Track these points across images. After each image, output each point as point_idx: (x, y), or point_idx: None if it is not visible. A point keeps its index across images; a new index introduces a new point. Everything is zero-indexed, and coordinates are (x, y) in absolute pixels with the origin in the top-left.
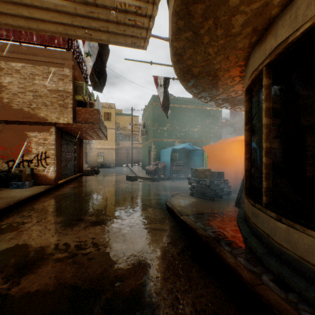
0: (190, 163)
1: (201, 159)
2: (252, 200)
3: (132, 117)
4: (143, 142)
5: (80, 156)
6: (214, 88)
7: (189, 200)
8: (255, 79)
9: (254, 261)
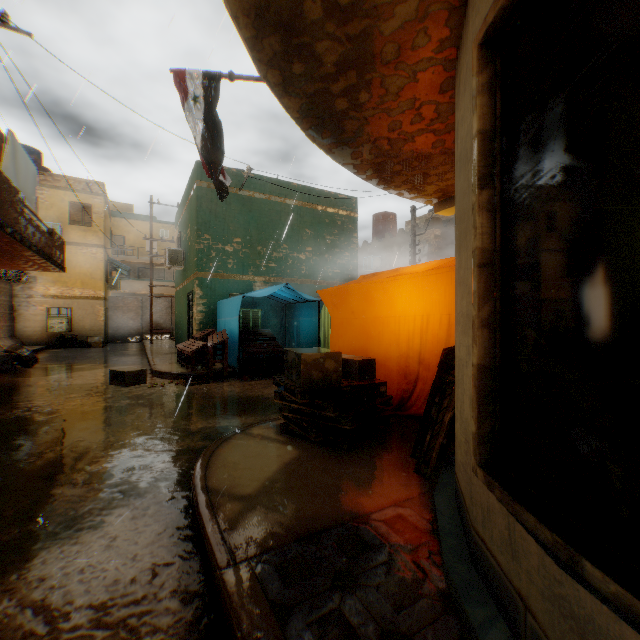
0: (291, 333)
1: (315, 323)
2: (546, 523)
3: (151, 221)
4: (178, 283)
5: None
6: (356, 74)
7: (276, 454)
8: None
9: None
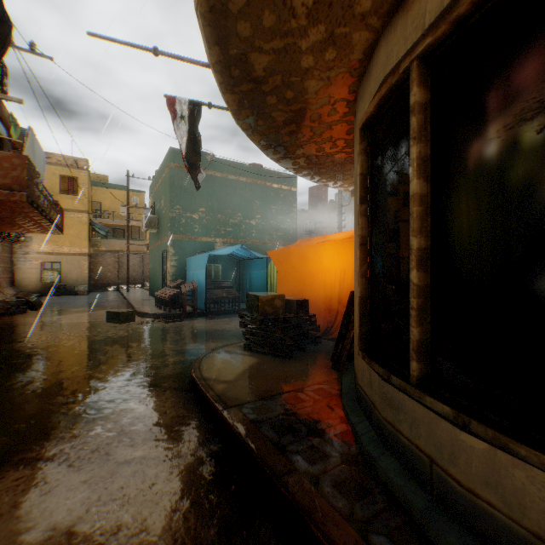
0: (244, 283)
1: (264, 275)
2: (382, 366)
3: (128, 191)
4: (151, 243)
5: None
6: (296, 125)
7: (243, 361)
8: (387, 99)
9: (410, 540)
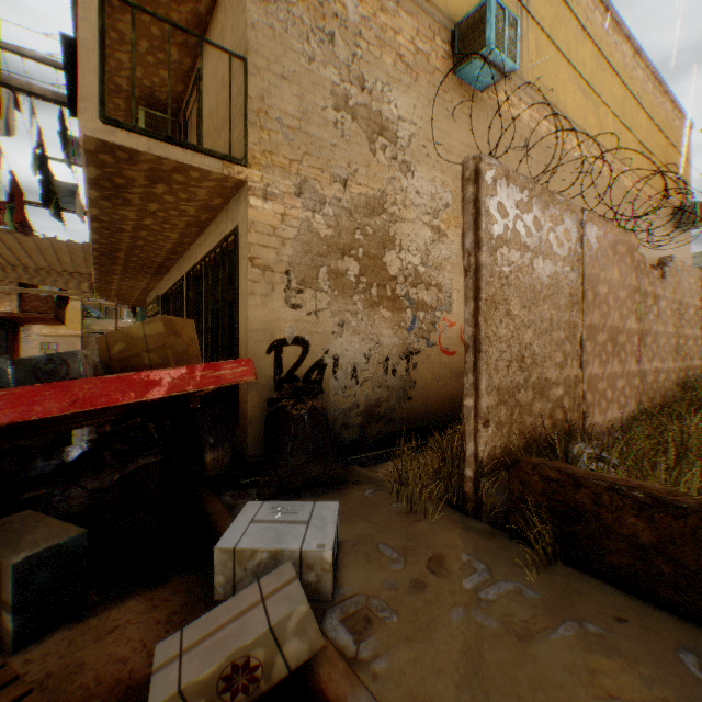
0: None
1: None
2: None
3: None
4: None
5: (17, 349)
6: None
7: None
8: None
9: None
